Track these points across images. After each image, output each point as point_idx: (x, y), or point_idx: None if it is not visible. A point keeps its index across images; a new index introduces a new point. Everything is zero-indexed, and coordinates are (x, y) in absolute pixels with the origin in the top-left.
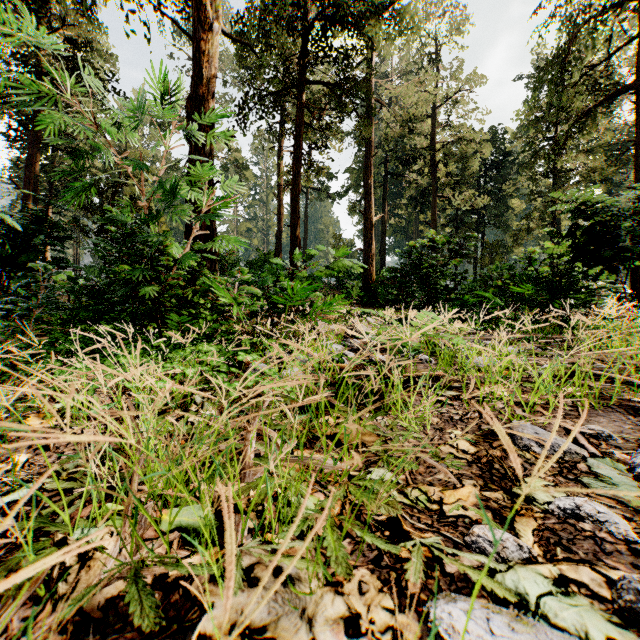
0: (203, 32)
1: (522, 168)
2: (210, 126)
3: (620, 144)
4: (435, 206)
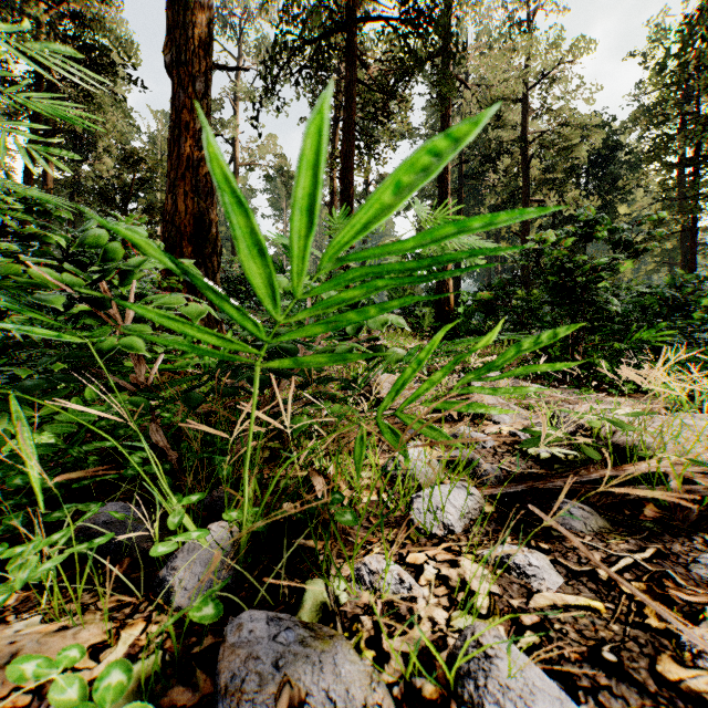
0: None
1: (649, 157)
2: (204, 47)
3: None
4: None
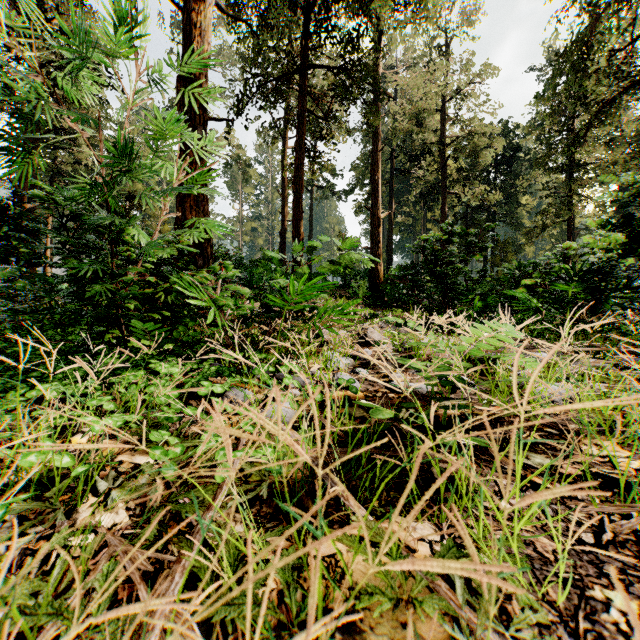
0: (194, 3)
1: (537, 162)
2: (202, 108)
3: (637, 138)
4: (444, 203)
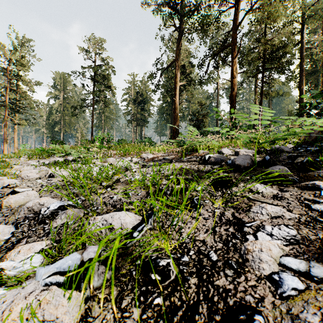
0: (233, 79)
1: None
2: (235, 100)
3: None
4: None
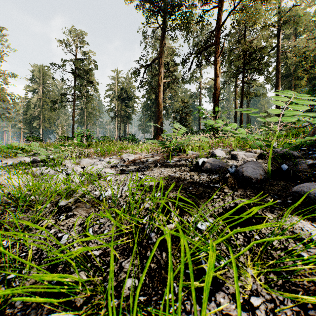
0: (216, 78)
1: None
2: (218, 99)
3: None
4: None
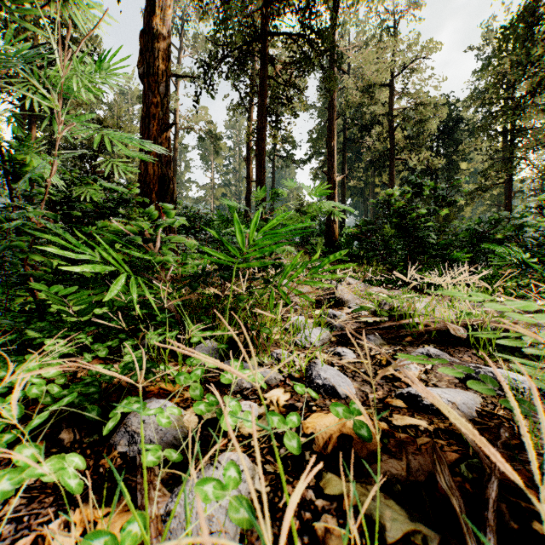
0: None
1: (479, 129)
2: (165, 63)
3: None
4: (393, 168)
